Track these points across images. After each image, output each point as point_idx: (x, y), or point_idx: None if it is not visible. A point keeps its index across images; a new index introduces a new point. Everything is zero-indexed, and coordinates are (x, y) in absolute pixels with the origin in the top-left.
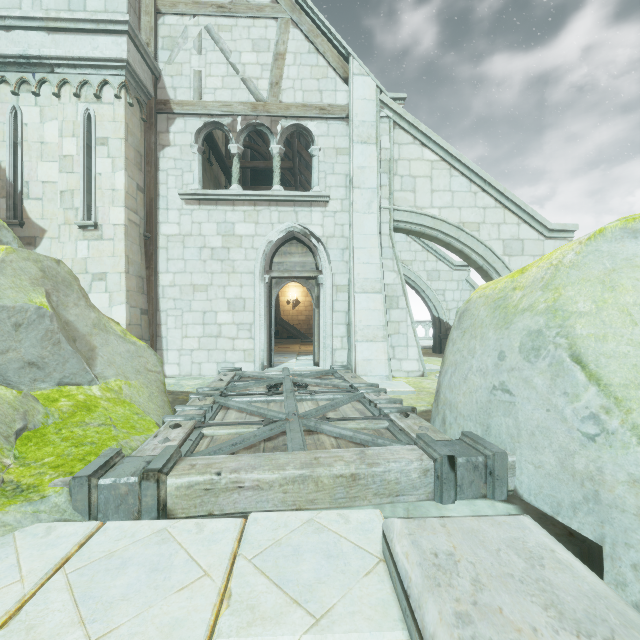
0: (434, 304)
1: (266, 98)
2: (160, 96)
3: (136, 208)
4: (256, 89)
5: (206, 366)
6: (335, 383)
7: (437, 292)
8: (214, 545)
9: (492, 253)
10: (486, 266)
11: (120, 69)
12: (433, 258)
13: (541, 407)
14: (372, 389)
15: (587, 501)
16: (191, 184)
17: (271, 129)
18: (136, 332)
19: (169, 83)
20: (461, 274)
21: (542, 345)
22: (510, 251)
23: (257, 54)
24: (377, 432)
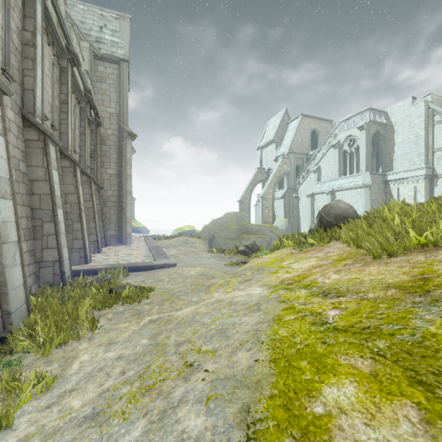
0: None
1: None
2: (434, 173)
3: None
4: None
5: None
6: None
7: None
8: None
9: None
10: None
11: (423, 175)
12: None
13: None
14: None
15: None
16: None
17: None
18: None
19: (437, 169)
20: None
21: None
22: None
23: None
24: None
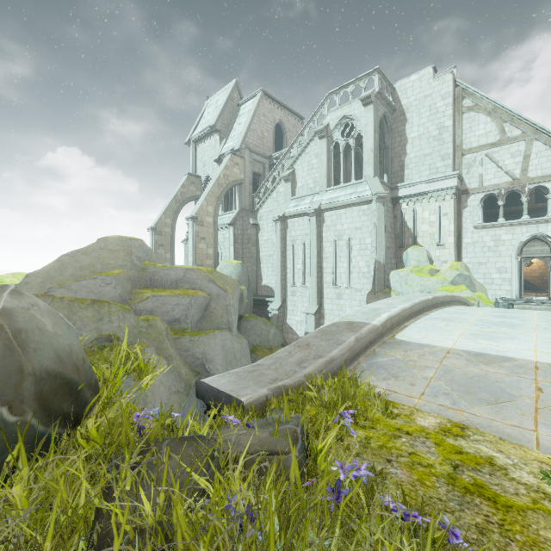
0: None
1: (518, 177)
2: (463, 188)
3: (455, 235)
4: (512, 174)
5: None
6: None
7: None
8: None
9: None
10: None
11: (453, 188)
12: None
13: None
14: None
15: None
16: (477, 221)
17: (521, 191)
18: None
19: (467, 182)
20: None
21: None
22: None
23: (513, 159)
24: None
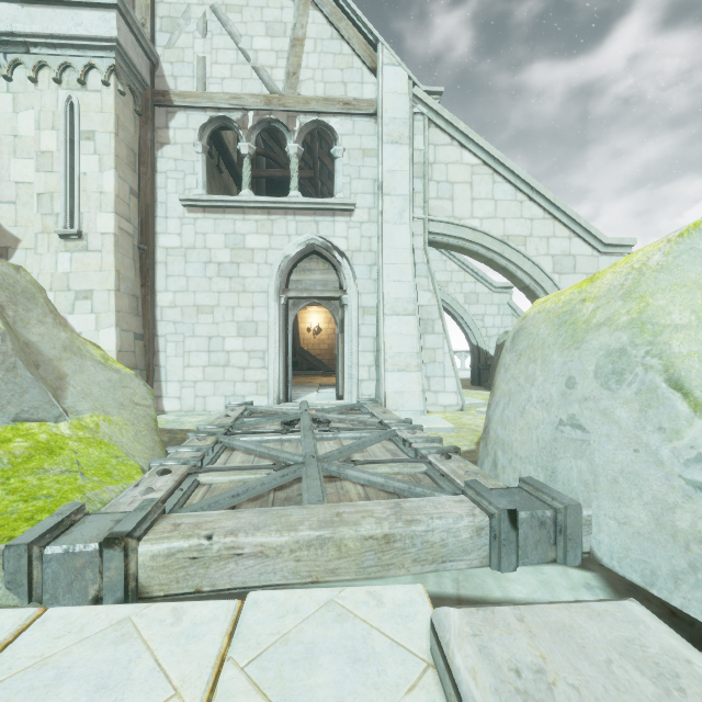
0: (472, 331)
1: (282, 90)
2: (158, 86)
3: (129, 215)
4: (270, 79)
5: (212, 400)
6: (362, 419)
7: (476, 317)
8: (194, 644)
9: (540, 271)
10: (533, 285)
11: (109, 50)
12: (471, 279)
13: (626, 447)
14: (405, 426)
15: (695, 570)
16: (194, 189)
17: (288, 126)
18: (128, 360)
19: (168, 71)
20: (502, 297)
21: (626, 368)
22: (560, 268)
23: (271, 39)
24: (413, 478)
